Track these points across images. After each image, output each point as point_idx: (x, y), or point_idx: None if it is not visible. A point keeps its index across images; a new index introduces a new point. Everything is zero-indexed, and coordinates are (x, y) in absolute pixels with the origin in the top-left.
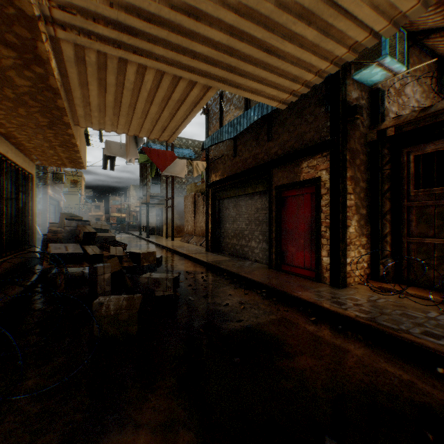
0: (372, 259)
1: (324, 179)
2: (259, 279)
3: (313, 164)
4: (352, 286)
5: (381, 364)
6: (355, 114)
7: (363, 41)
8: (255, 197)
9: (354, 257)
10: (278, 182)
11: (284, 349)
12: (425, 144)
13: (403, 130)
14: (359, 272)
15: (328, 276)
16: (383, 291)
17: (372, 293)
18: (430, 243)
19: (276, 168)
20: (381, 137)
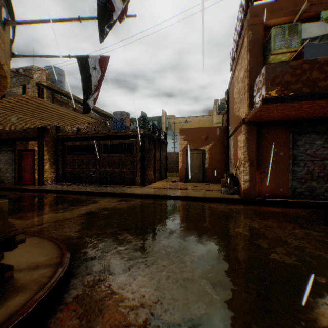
0: (57, 176)
1: (37, 149)
2: (7, 186)
3: (33, 143)
4: (47, 184)
5: (34, 194)
6: (47, 131)
7: (29, 127)
8: (10, 152)
9: (48, 175)
10: (20, 147)
11: (8, 196)
12: (69, 142)
13: (64, 137)
14: (51, 180)
15: (38, 182)
16: (54, 184)
17: (50, 185)
18: (70, 170)
19: (19, 142)
20: (59, 138)
